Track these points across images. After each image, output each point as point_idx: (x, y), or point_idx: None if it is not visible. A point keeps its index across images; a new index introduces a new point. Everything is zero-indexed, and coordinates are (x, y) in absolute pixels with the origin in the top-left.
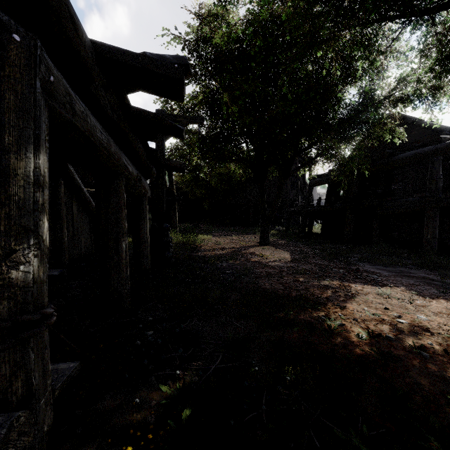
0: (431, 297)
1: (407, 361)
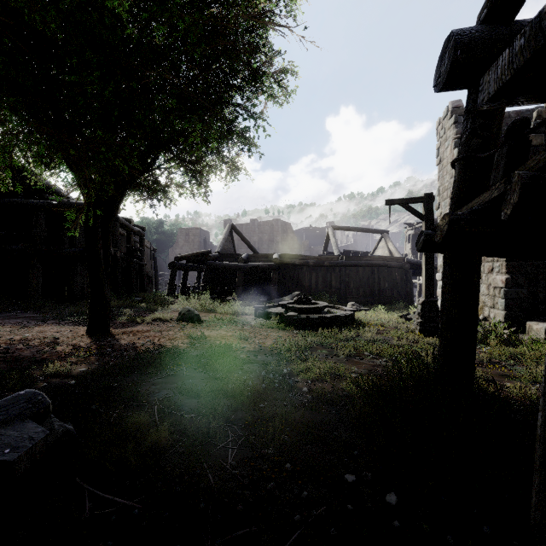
0: (35, 326)
1: (20, 352)
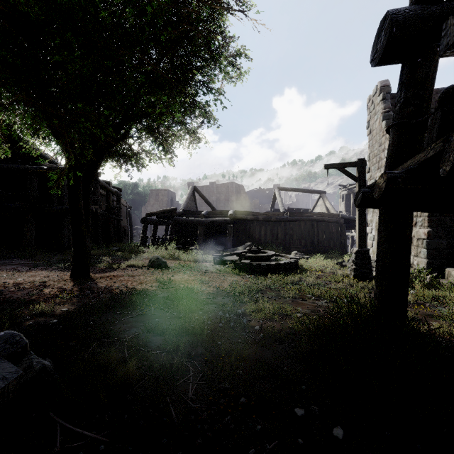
0: (27, 271)
1: (12, 294)
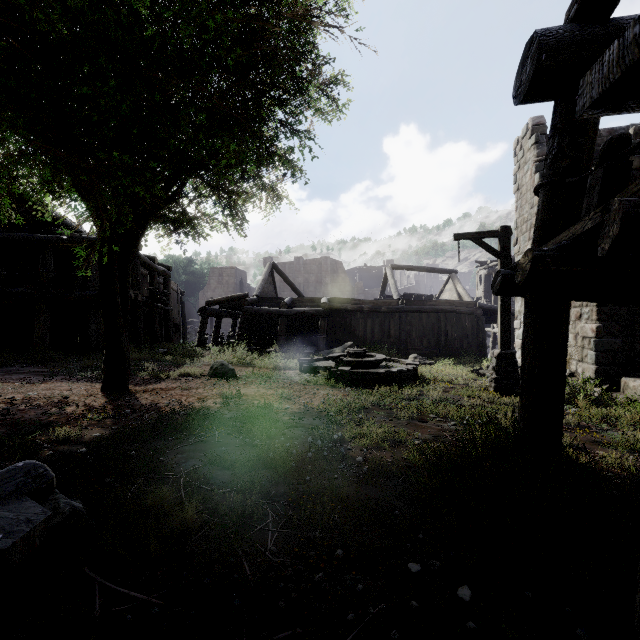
0: (41, 382)
1: (22, 413)
